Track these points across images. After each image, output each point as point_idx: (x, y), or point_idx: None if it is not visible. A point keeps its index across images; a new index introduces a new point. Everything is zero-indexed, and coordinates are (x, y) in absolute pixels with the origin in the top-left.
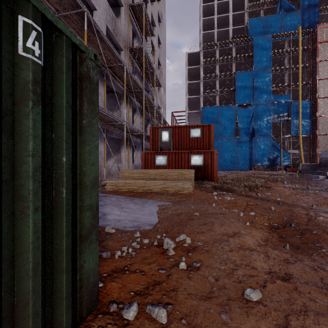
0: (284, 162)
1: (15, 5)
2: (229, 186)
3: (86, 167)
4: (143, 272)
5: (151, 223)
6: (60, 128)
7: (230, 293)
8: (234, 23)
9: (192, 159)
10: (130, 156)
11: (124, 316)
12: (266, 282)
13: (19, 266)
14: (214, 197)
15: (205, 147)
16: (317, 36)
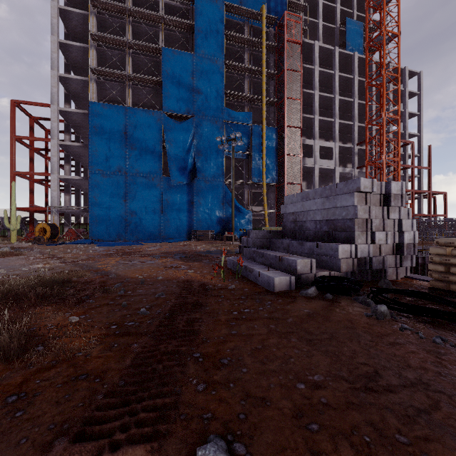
0: (242, 226)
1: None
2: None
3: None
4: None
5: None
6: None
7: None
8: None
9: None
10: None
11: None
12: None
13: None
14: None
15: None
16: (285, 29)
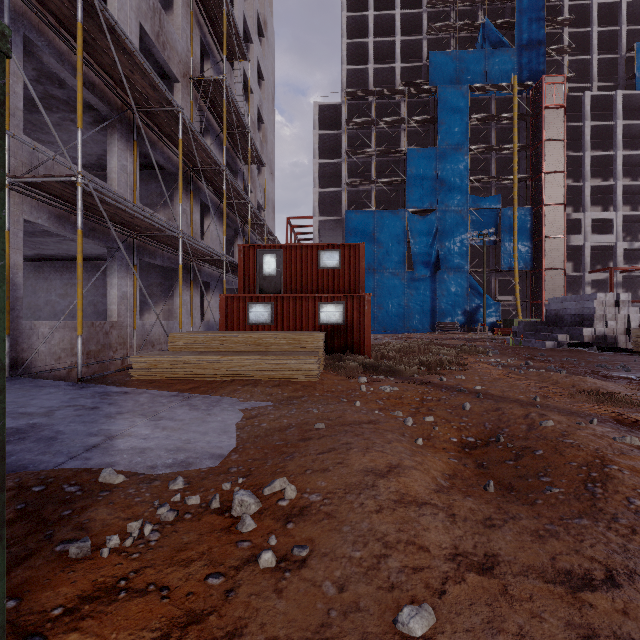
0: (489, 317)
1: None
2: (391, 365)
3: None
4: (166, 589)
5: (218, 452)
6: None
7: (368, 623)
8: (404, 58)
9: (322, 311)
10: (196, 304)
11: None
12: (446, 582)
13: None
14: (361, 387)
15: (349, 289)
16: (542, 96)
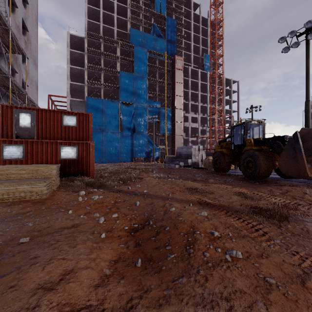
0: (156, 155)
1: None
2: (102, 182)
3: None
4: None
5: None
6: None
7: None
8: (119, 26)
9: (62, 151)
10: None
11: None
12: None
13: None
14: (78, 198)
15: (82, 138)
16: (175, 63)
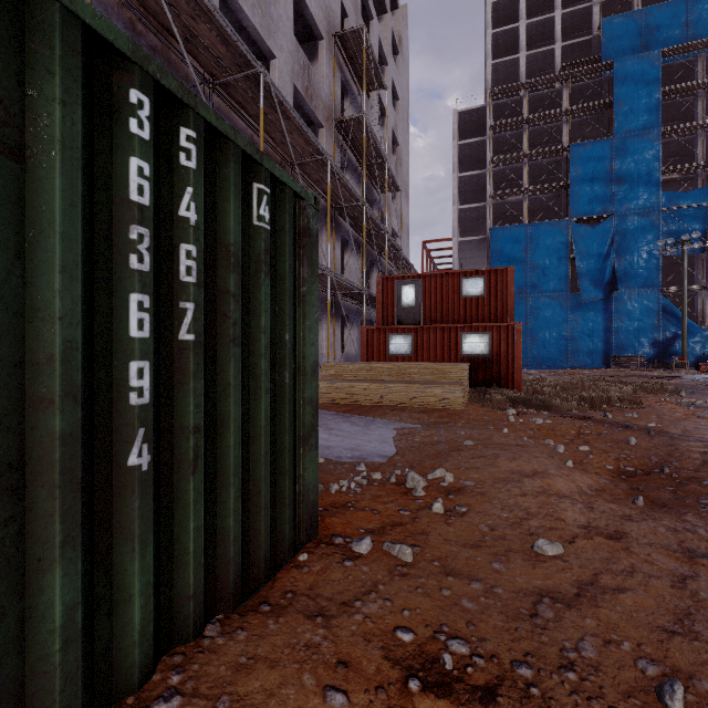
0: (693, 350)
1: (250, 174)
2: (544, 399)
3: (306, 348)
4: (376, 511)
5: (384, 454)
6: (283, 300)
7: (512, 545)
8: (567, 33)
9: (465, 342)
10: (337, 337)
11: (355, 549)
12: (576, 537)
13: (253, 449)
14: (509, 418)
15: (495, 317)
16: None
